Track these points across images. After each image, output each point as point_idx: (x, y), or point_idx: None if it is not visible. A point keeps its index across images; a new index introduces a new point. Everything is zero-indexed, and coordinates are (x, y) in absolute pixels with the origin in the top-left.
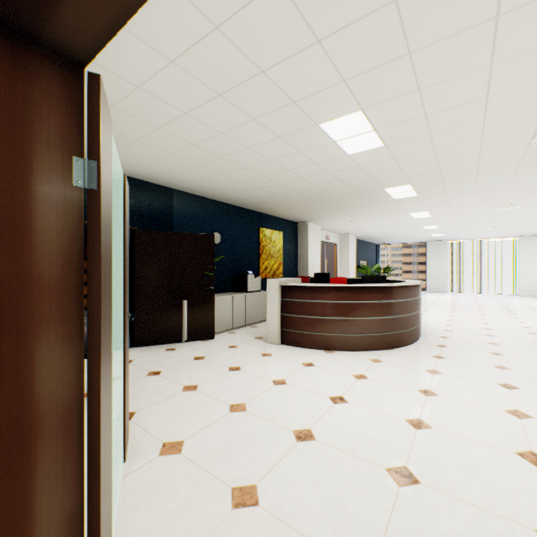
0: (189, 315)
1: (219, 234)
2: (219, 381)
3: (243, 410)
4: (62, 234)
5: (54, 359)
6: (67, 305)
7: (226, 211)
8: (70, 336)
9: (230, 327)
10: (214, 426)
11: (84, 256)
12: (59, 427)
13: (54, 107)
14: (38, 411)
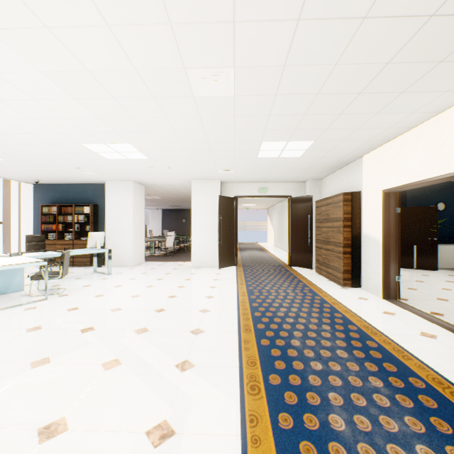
0: (417, 254)
1: (442, 203)
2: (436, 282)
3: (449, 290)
4: (393, 221)
5: (392, 242)
6: (394, 233)
7: (449, 186)
8: (395, 239)
9: (452, 267)
10: (431, 289)
11: (397, 225)
12: (393, 253)
13: (392, 201)
14: (390, 250)
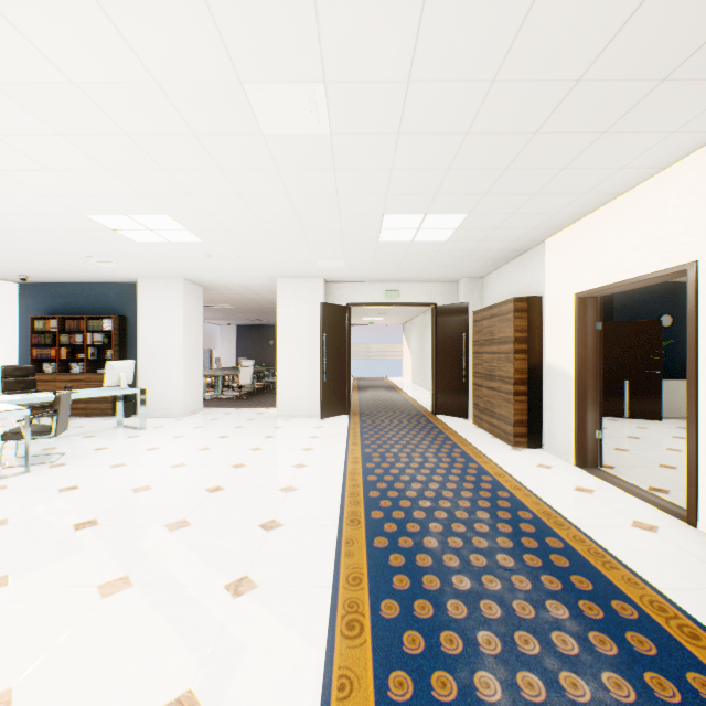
0: (630, 395)
1: (668, 316)
2: (659, 439)
3: (678, 451)
4: (592, 344)
5: (590, 376)
6: (593, 363)
7: (678, 290)
8: (594, 371)
9: (682, 415)
10: (651, 451)
11: (597, 349)
12: (592, 394)
13: (591, 311)
14: (587, 388)
